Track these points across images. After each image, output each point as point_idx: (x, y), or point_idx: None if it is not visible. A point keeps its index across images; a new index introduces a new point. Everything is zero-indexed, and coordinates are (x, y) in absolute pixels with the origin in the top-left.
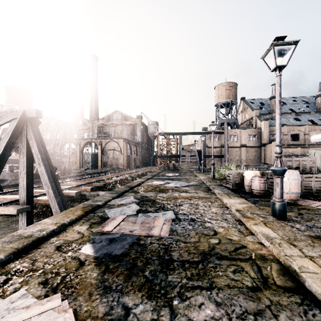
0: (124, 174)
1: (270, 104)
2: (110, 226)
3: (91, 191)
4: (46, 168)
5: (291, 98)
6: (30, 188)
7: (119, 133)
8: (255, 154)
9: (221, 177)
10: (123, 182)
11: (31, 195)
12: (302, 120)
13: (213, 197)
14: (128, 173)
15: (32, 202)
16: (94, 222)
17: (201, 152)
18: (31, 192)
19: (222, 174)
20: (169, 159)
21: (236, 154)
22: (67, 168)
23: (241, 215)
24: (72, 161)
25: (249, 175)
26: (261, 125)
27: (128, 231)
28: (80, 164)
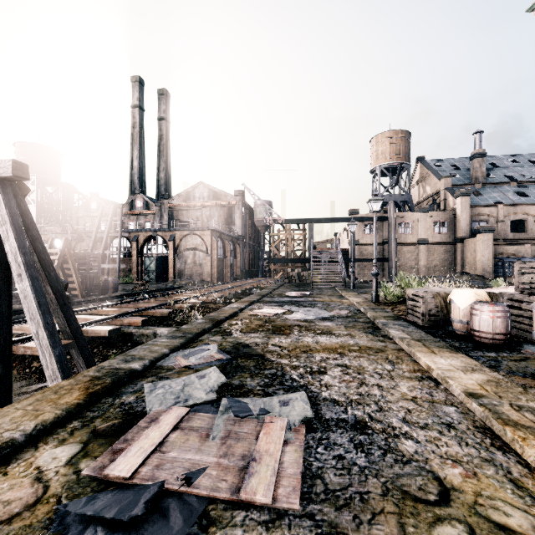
0: (210, 293)
1: (471, 167)
2: (132, 454)
3: (142, 327)
4: (34, 285)
5: (508, 156)
6: (4, 325)
7: (204, 220)
8: (443, 256)
9: (392, 299)
10: (207, 307)
11: (7, 341)
12: (531, 194)
13: (391, 348)
14: (218, 291)
15: (8, 354)
16: (99, 432)
17: (347, 253)
18: (7, 333)
19: (395, 294)
20: (290, 266)
21: (411, 256)
22: (111, 281)
23: (489, 413)
24: (125, 269)
25: (463, 299)
26: (454, 204)
27: (180, 476)
28: (138, 274)
